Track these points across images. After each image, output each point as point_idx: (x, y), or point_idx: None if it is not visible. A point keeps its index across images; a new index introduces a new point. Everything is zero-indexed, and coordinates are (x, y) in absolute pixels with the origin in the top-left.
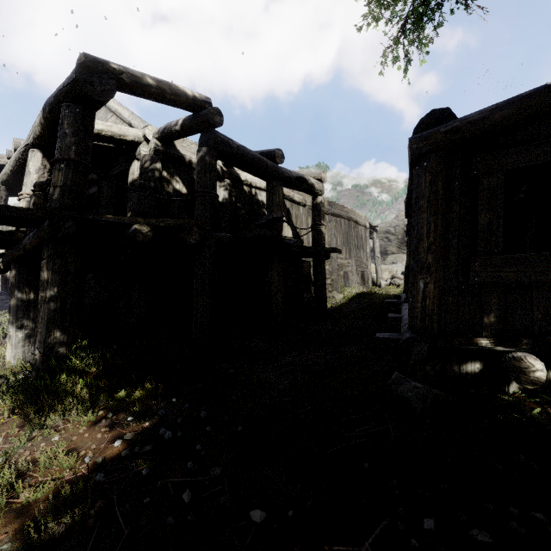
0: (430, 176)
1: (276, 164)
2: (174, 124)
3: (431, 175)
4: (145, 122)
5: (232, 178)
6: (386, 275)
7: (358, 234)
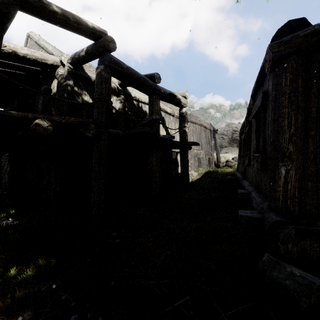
0: (291, 75)
1: (155, 83)
2: (81, 51)
3: (292, 74)
4: (63, 53)
5: (125, 95)
6: (222, 160)
7: (206, 135)
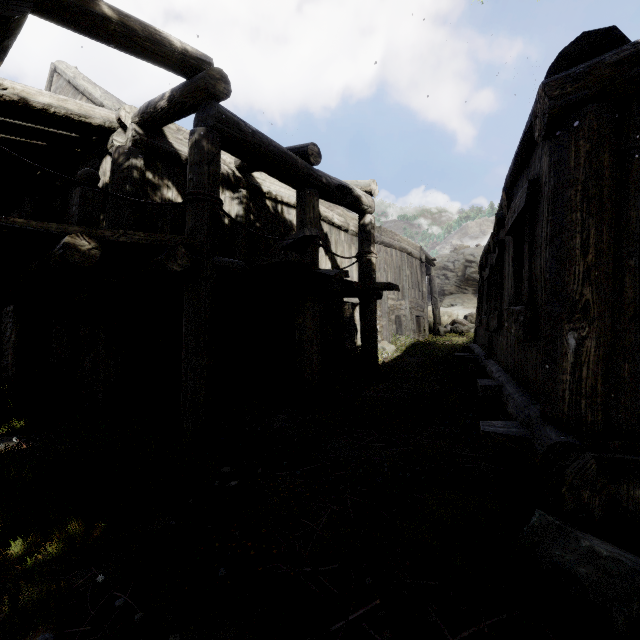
0: (589, 144)
1: (310, 164)
2: (159, 98)
3: (590, 141)
4: (123, 103)
5: (249, 188)
6: (444, 320)
7: (412, 269)
